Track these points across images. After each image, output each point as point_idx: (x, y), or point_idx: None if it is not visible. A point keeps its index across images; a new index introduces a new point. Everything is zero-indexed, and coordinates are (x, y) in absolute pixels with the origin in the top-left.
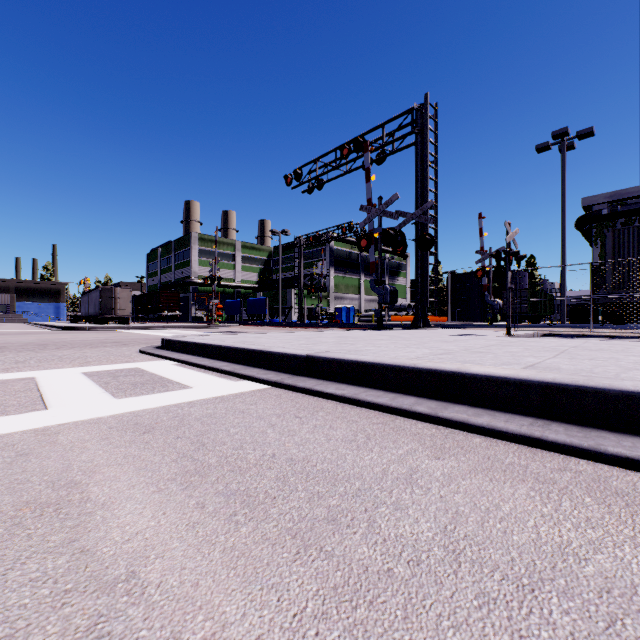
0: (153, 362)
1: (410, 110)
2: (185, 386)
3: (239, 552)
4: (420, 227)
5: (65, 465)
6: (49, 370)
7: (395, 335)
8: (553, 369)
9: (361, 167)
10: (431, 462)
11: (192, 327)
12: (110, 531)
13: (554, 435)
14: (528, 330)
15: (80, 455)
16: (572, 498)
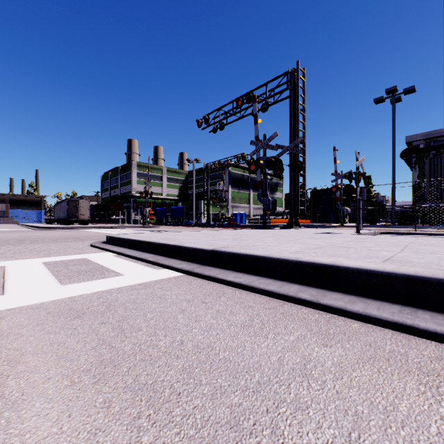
0: (98, 254)
1: (286, 73)
2: (118, 274)
3: None
4: (293, 156)
5: None
6: (18, 260)
7: (276, 233)
8: (407, 262)
9: (251, 114)
10: (320, 350)
11: (132, 227)
12: (8, 441)
13: (424, 323)
14: (370, 229)
15: (12, 342)
16: None
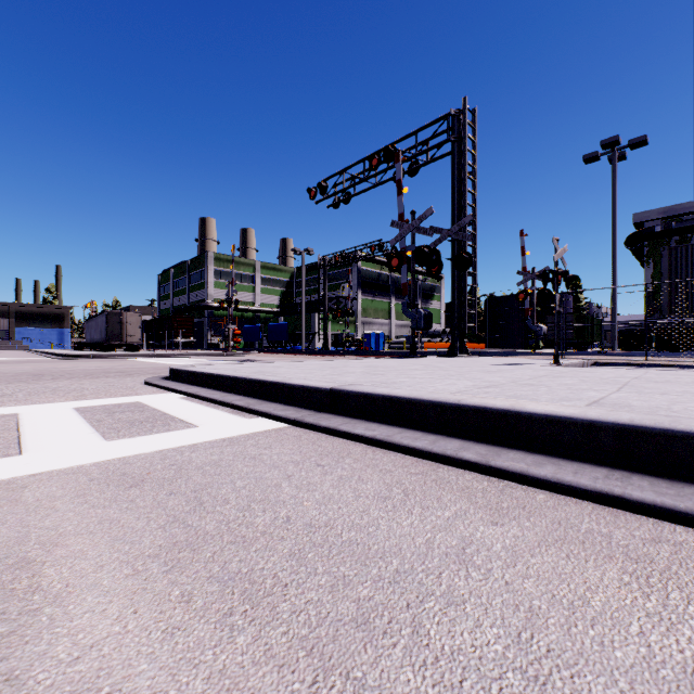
0: (157, 395)
1: (446, 116)
2: (190, 425)
3: (231, 681)
4: (457, 245)
5: (21, 534)
6: (37, 405)
7: (430, 364)
8: (623, 406)
9: (392, 179)
10: (487, 529)
11: (207, 355)
12: (55, 642)
13: (639, 492)
14: (577, 358)
15: (44, 519)
16: (681, 586)
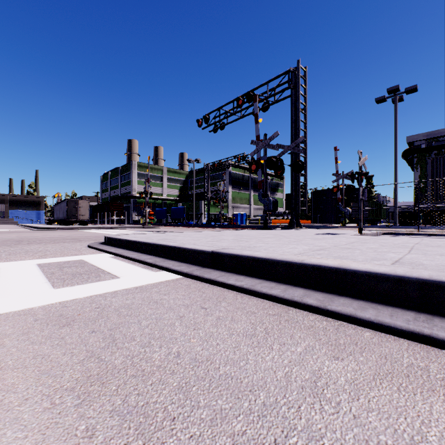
0: (95, 255)
1: (287, 72)
2: (114, 276)
3: None
4: (294, 156)
5: None
6: (12, 262)
7: (277, 234)
8: (418, 265)
9: (251, 113)
10: (331, 363)
11: (131, 227)
12: None
13: (444, 333)
14: (372, 230)
15: None
16: None
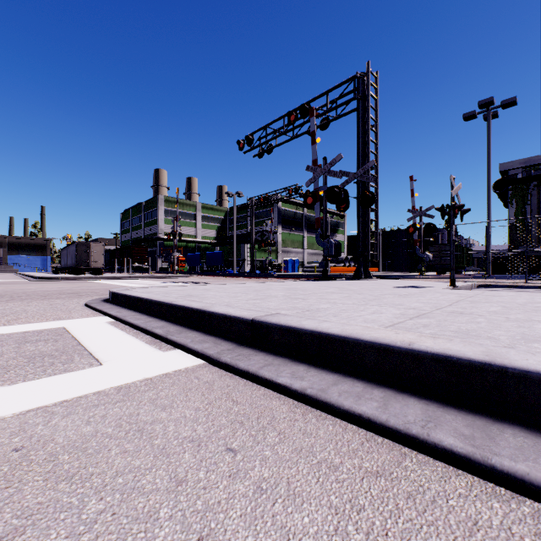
0: (87, 319)
1: (352, 78)
2: (94, 361)
3: None
4: (362, 186)
5: None
6: None
7: (343, 287)
8: None
9: (307, 132)
10: None
11: (156, 277)
12: None
13: None
14: (464, 281)
15: None
16: None
